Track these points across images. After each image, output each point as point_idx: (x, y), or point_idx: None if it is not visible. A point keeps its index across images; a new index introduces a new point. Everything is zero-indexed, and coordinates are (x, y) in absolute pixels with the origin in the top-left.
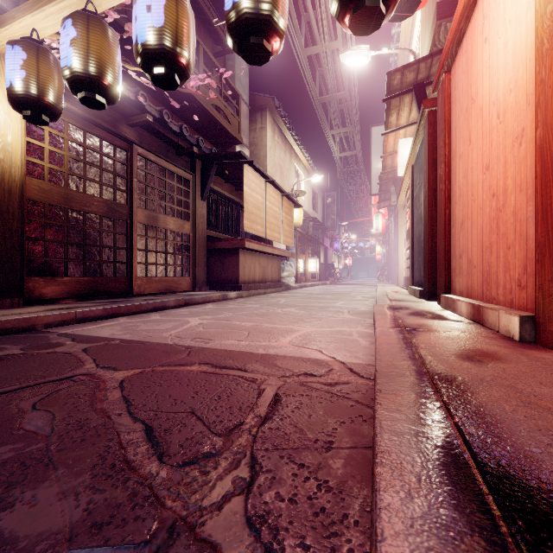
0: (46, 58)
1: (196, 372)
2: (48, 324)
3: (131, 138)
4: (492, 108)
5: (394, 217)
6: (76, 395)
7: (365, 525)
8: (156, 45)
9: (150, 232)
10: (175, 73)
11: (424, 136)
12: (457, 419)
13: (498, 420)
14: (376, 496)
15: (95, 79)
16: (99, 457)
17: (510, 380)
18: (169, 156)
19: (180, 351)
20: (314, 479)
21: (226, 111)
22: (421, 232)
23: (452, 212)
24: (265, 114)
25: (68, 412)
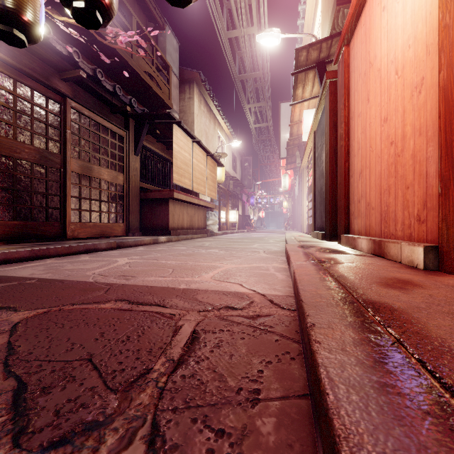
0: None
1: (109, 310)
2: None
3: (65, 92)
4: (391, 66)
5: (298, 176)
6: None
7: None
8: None
9: (84, 181)
10: (97, 10)
11: (326, 104)
12: (424, 361)
13: None
14: None
15: (11, 12)
16: None
17: (445, 306)
18: (104, 113)
19: (98, 288)
20: None
21: (158, 79)
22: (322, 185)
23: (351, 164)
24: (193, 86)
25: None
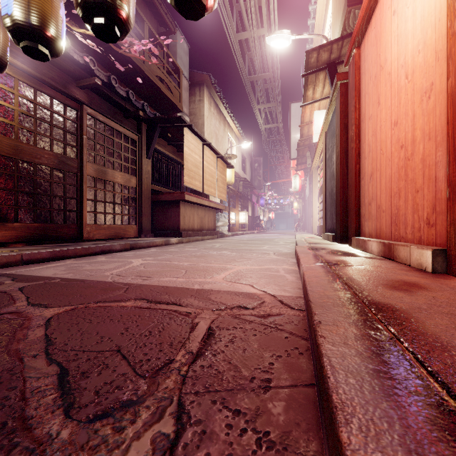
0: None
1: (130, 308)
2: None
3: (81, 99)
4: (401, 70)
5: (309, 177)
6: None
7: None
8: None
9: (99, 185)
10: (115, 25)
11: (337, 105)
12: (416, 353)
13: None
14: None
15: (37, 29)
16: None
17: (445, 308)
18: (117, 118)
19: (118, 288)
20: (252, 432)
21: (169, 83)
22: (333, 187)
23: (361, 166)
24: (203, 89)
25: None
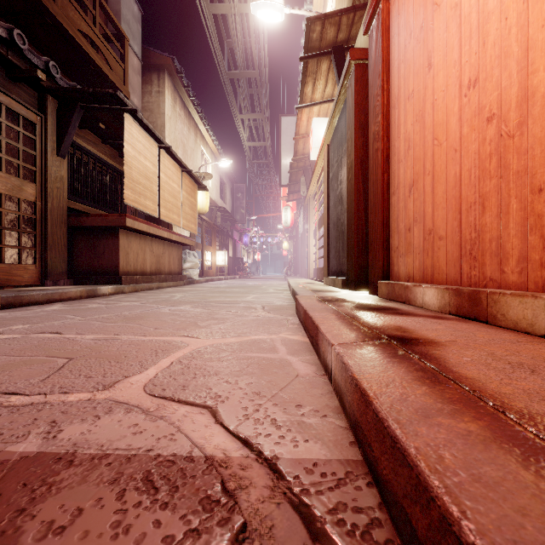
0: None
1: None
2: None
3: None
4: None
5: (303, 209)
6: None
7: None
8: None
9: None
10: None
11: (348, 98)
12: None
13: None
14: None
15: None
16: None
17: None
18: None
19: None
20: None
21: (105, 50)
22: (340, 214)
23: (392, 175)
24: (163, 76)
25: None
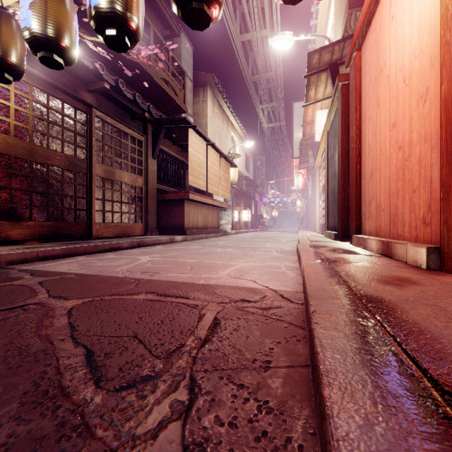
0: (8, 22)
1: (142, 300)
2: (11, 261)
3: (90, 103)
4: (399, 74)
5: (312, 176)
6: (23, 322)
7: (310, 450)
8: (108, 8)
9: (107, 184)
10: (126, 36)
11: (338, 106)
12: (395, 336)
13: (435, 336)
14: (330, 424)
15: (53, 40)
16: (33, 383)
17: (431, 300)
18: (124, 120)
19: (129, 282)
20: (254, 400)
21: (174, 85)
22: (335, 186)
23: (362, 166)
24: (207, 89)
25: (11, 339)
